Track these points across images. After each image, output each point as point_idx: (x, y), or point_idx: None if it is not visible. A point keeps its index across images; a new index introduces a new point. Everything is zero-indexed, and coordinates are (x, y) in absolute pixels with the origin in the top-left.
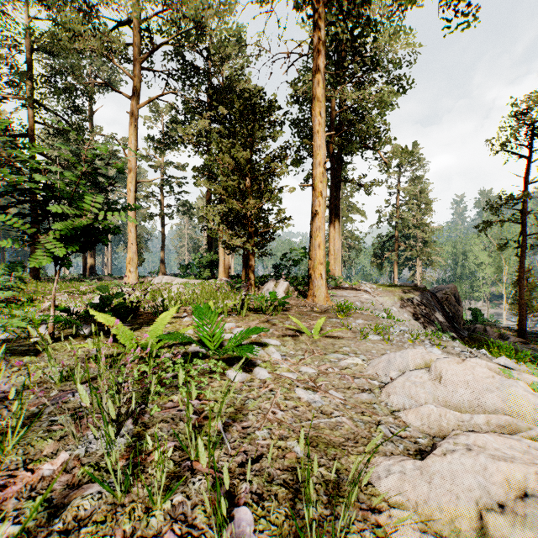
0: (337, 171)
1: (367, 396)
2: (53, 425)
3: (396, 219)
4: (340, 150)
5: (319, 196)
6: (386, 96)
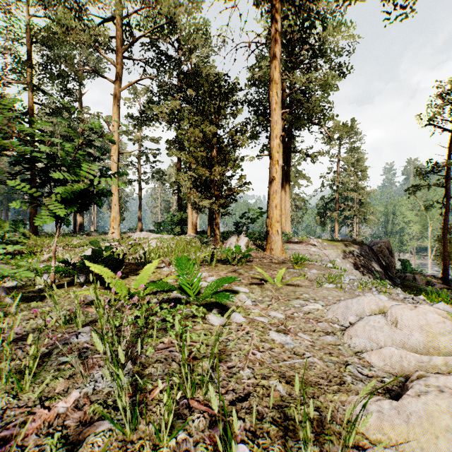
0: (288, 143)
1: (331, 338)
2: (62, 365)
3: (337, 184)
4: (290, 125)
5: (276, 164)
6: (330, 79)
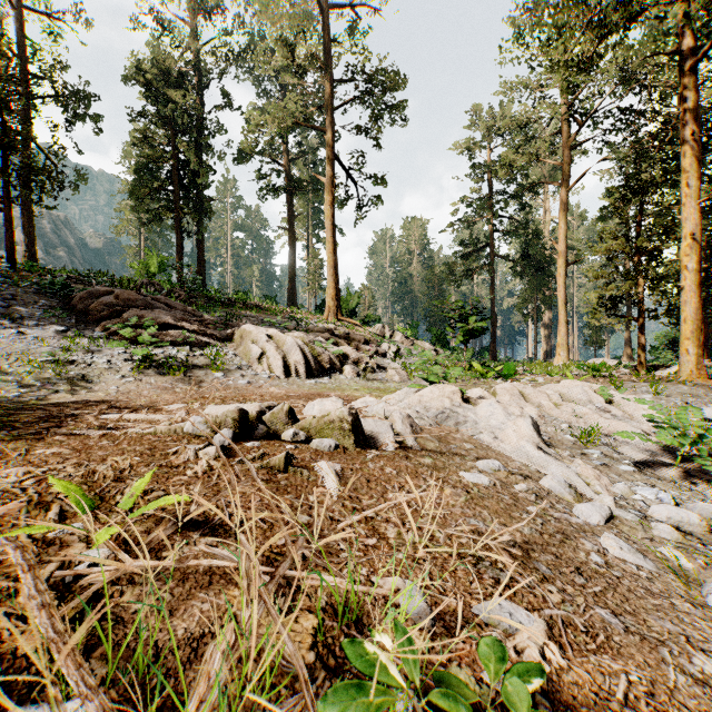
0: None
1: None
2: None
3: None
4: None
5: (683, 270)
6: None
